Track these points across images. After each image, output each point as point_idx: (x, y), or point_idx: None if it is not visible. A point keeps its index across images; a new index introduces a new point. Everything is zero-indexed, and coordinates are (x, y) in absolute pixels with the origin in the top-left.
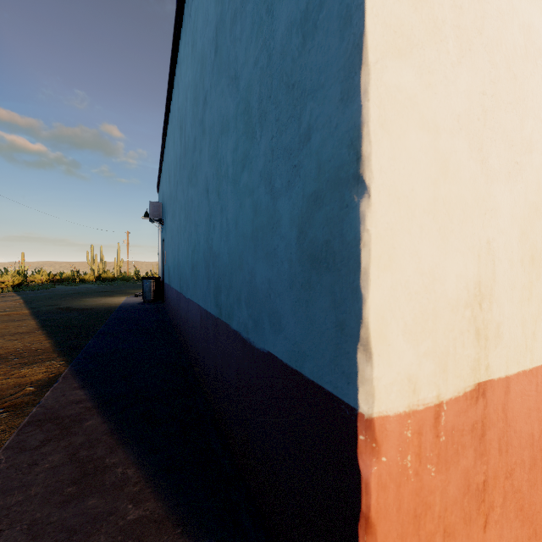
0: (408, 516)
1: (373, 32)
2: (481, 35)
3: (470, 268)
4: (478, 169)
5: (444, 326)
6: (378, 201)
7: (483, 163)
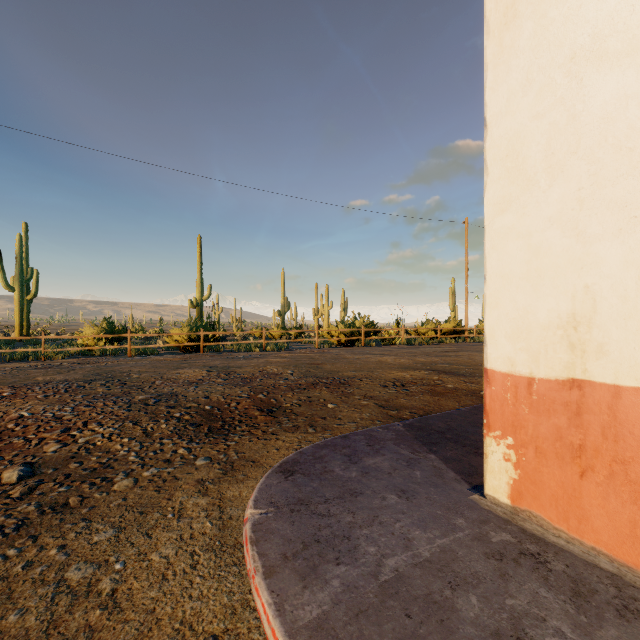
0: (508, 422)
1: (488, 212)
2: (576, 153)
3: (562, 305)
4: (572, 242)
5: (536, 337)
6: (490, 280)
7: (579, 235)
